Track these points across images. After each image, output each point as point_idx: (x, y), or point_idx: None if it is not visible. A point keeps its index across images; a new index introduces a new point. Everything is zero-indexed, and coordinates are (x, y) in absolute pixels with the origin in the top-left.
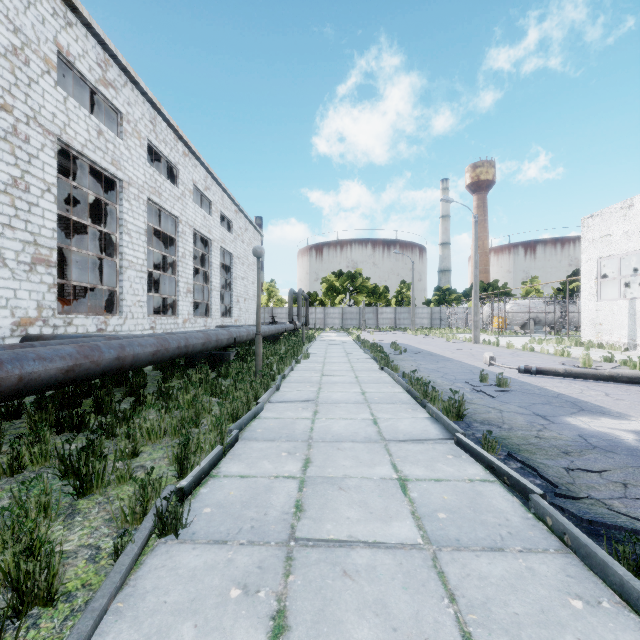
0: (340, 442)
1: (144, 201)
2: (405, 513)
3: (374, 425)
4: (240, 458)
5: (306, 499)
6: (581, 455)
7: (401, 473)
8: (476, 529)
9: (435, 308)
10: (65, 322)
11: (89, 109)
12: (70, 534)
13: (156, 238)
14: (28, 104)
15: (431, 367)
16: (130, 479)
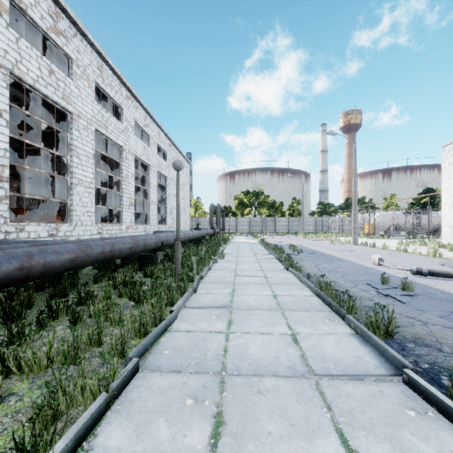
0: (260, 377)
1: (92, 131)
2: None
3: (295, 344)
4: (130, 411)
5: None
6: None
7: None
8: None
9: (318, 218)
10: (17, 229)
11: (51, 60)
12: None
13: (110, 165)
14: None
15: (328, 267)
16: None
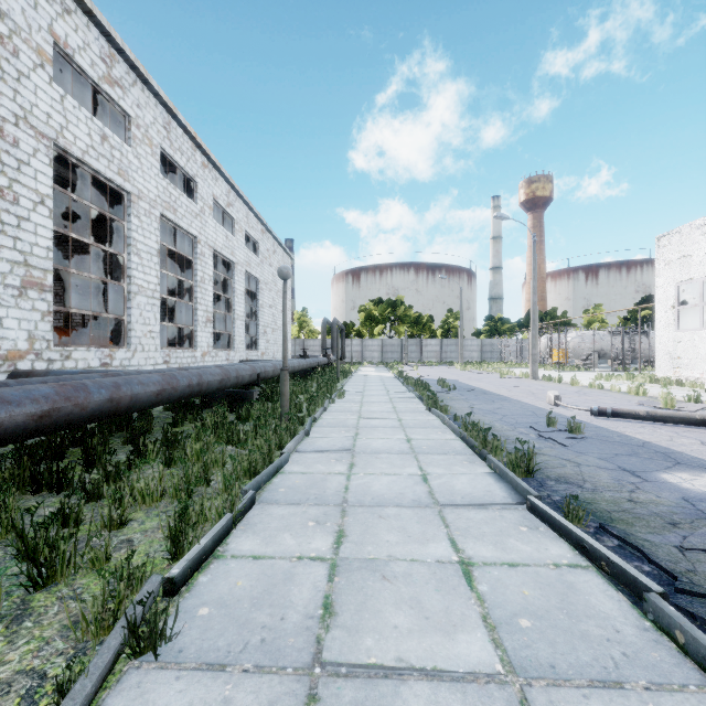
0: (382, 507)
1: (156, 217)
2: (474, 619)
3: (424, 483)
4: (255, 529)
5: (338, 595)
6: (694, 527)
7: (463, 553)
8: (576, 647)
9: (486, 340)
10: (62, 355)
11: (95, 114)
12: (10, 651)
13: (174, 261)
14: (17, 102)
15: (486, 408)
16: (109, 561)
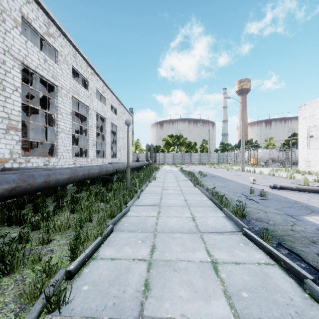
0: (173, 233)
1: (70, 97)
2: (219, 292)
3: (193, 221)
4: (112, 244)
5: (152, 279)
6: None
7: (213, 257)
8: (271, 308)
9: (220, 153)
10: (26, 160)
11: (42, 50)
12: None
13: (78, 118)
14: (4, 43)
15: (221, 185)
16: (41, 261)
